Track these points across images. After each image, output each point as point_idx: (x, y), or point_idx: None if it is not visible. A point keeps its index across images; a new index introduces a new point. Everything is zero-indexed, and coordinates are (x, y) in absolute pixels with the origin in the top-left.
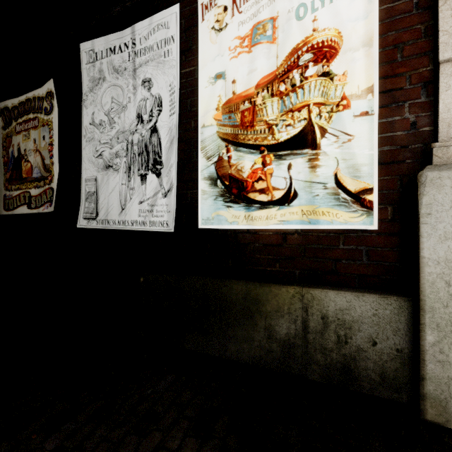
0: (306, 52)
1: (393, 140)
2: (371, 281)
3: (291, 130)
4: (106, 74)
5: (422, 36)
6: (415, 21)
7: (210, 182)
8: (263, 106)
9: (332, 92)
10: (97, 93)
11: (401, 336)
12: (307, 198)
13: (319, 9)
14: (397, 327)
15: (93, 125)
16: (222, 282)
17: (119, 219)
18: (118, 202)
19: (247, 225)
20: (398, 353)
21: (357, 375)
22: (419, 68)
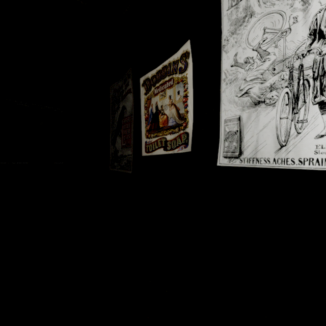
0: None
1: None
2: None
3: None
4: (254, 8)
5: None
6: None
7: None
8: None
9: None
10: (242, 32)
11: None
12: None
13: None
14: None
15: (236, 66)
16: None
17: (274, 158)
18: (273, 138)
19: None
20: None
21: None
22: None
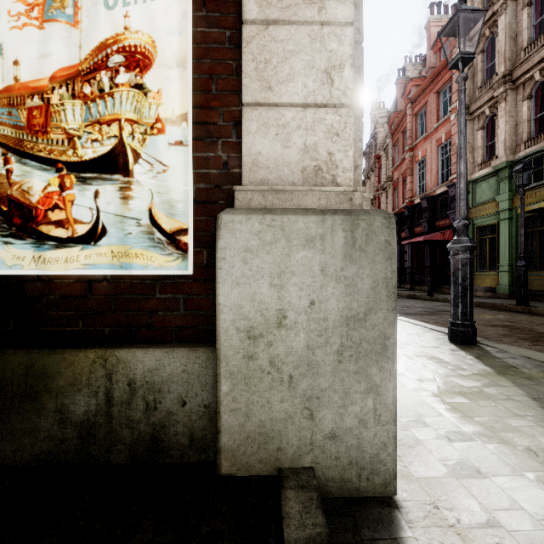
0: (116, 52)
1: (209, 177)
2: (188, 333)
3: (98, 147)
4: None
5: (234, 73)
6: (228, 56)
7: None
8: (60, 107)
9: (146, 111)
10: None
11: (209, 390)
12: (119, 236)
13: (132, 5)
14: (206, 381)
15: None
16: None
17: None
18: None
19: (37, 270)
20: (206, 409)
21: (167, 444)
22: (232, 106)
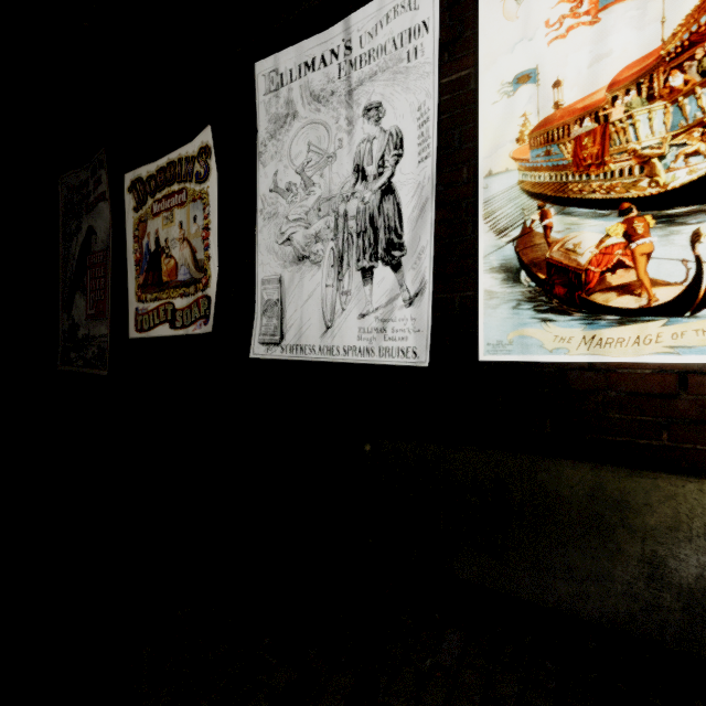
0: None
1: None
2: None
3: (699, 163)
4: (298, 106)
5: None
6: None
7: (505, 276)
8: (626, 122)
9: None
10: (283, 139)
11: None
12: None
13: None
14: None
15: (276, 192)
16: (536, 462)
17: (320, 345)
18: (319, 316)
19: (589, 355)
20: None
21: None
22: None
